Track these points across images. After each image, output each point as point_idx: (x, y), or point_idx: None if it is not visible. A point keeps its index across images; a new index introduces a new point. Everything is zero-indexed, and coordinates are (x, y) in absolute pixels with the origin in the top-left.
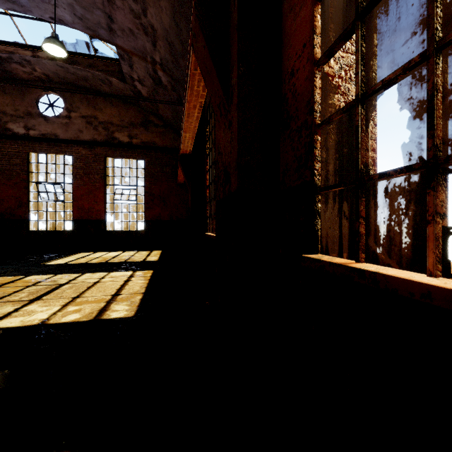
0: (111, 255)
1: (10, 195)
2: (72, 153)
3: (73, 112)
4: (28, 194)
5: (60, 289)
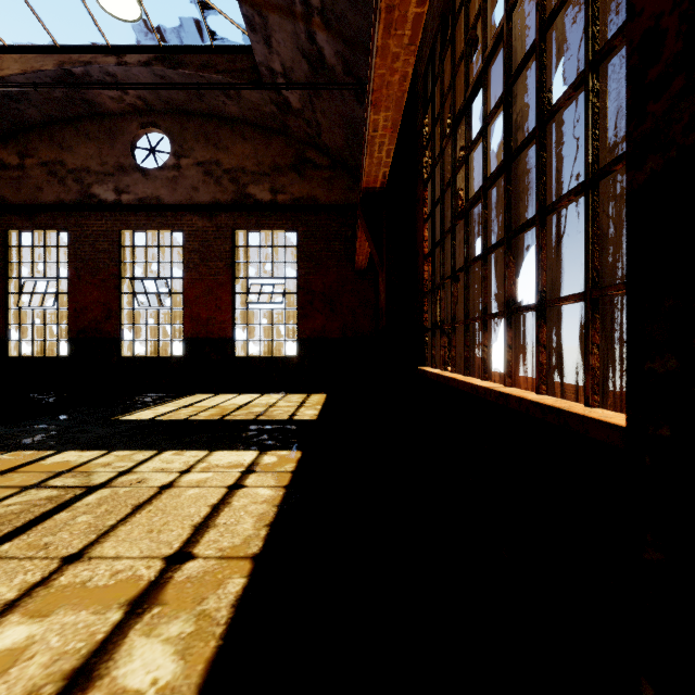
0: (238, 402)
1: (95, 299)
2: (182, 227)
3: (183, 158)
4: (120, 298)
5: (69, 511)
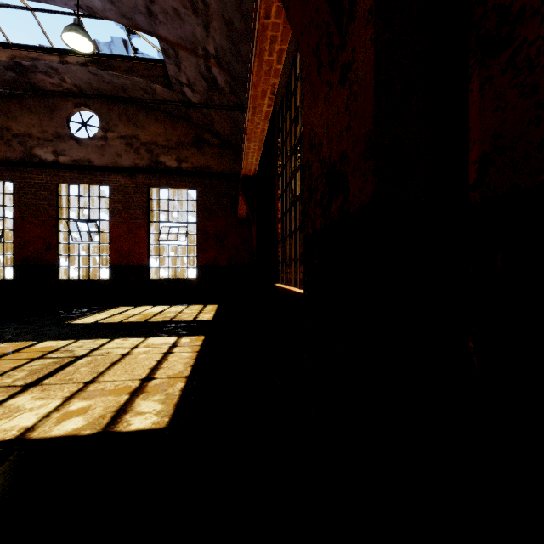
0: (155, 311)
1: (36, 235)
2: (109, 183)
3: (109, 132)
4: (58, 234)
5: (73, 366)
